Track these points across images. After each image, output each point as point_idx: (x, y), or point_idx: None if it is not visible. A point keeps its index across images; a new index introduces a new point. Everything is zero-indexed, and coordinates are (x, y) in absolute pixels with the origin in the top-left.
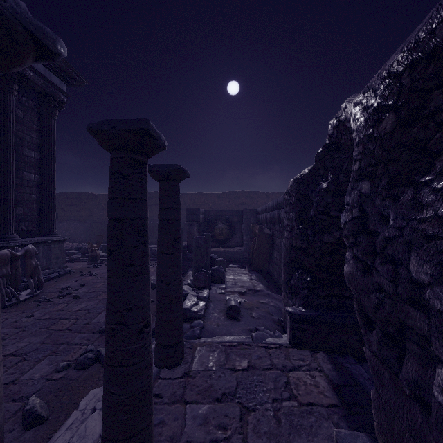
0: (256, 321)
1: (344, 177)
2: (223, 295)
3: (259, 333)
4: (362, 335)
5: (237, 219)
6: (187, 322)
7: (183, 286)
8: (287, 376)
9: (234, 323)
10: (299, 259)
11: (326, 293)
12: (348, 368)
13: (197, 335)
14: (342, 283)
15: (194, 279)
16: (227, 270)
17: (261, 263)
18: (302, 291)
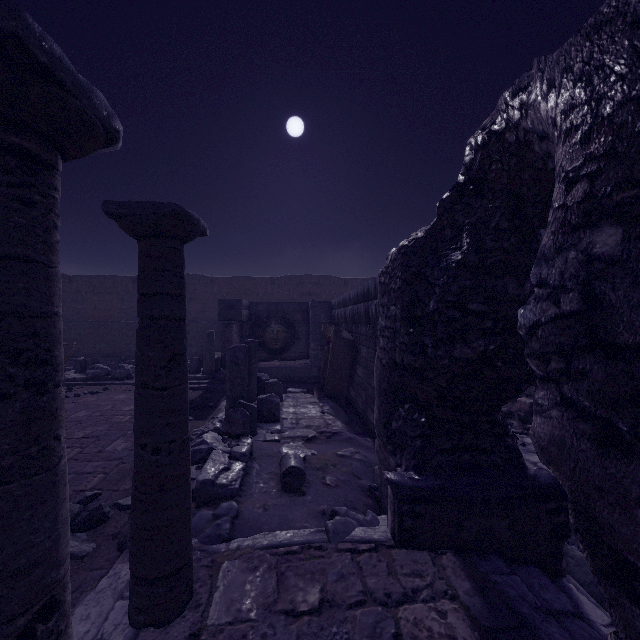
0: (333, 492)
1: (493, 241)
2: (276, 445)
3: (339, 522)
4: (515, 517)
5: (301, 317)
6: (209, 507)
7: (205, 434)
8: (395, 620)
9: (295, 500)
10: (406, 385)
11: (453, 445)
12: (499, 585)
13: (225, 534)
14: (480, 426)
15: (226, 422)
16: (284, 399)
17: (337, 385)
18: (412, 443)
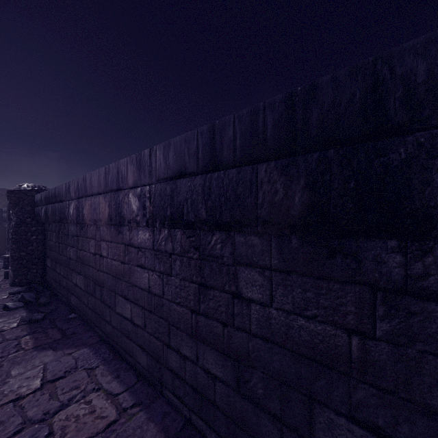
0: None
1: None
2: None
3: None
4: None
5: None
6: None
7: None
8: None
9: None
10: None
11: None
12: None
13: None
14: None
15: None
16: None
17: (1, 249)
18: None
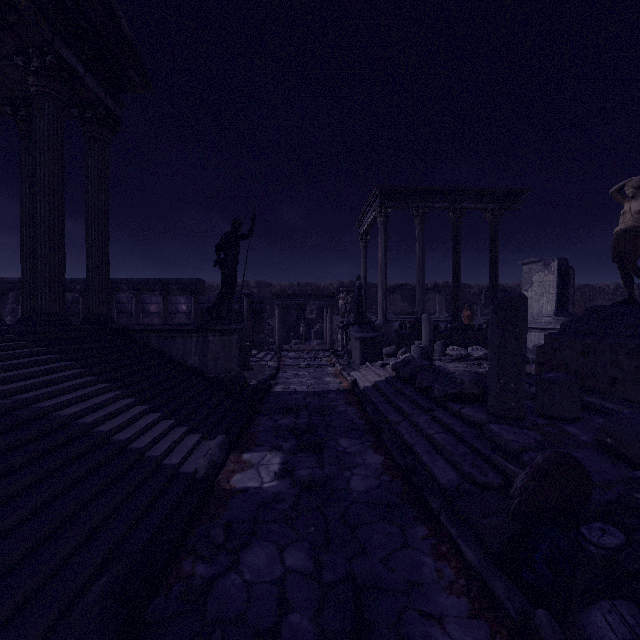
0: None
1: None
2: None
3: None
4: None
5: None
6: None
7: None
8: None
9: None
10: None
11: None
12: None
13: None
14: None
15: None
16: None
17: None
18: None
